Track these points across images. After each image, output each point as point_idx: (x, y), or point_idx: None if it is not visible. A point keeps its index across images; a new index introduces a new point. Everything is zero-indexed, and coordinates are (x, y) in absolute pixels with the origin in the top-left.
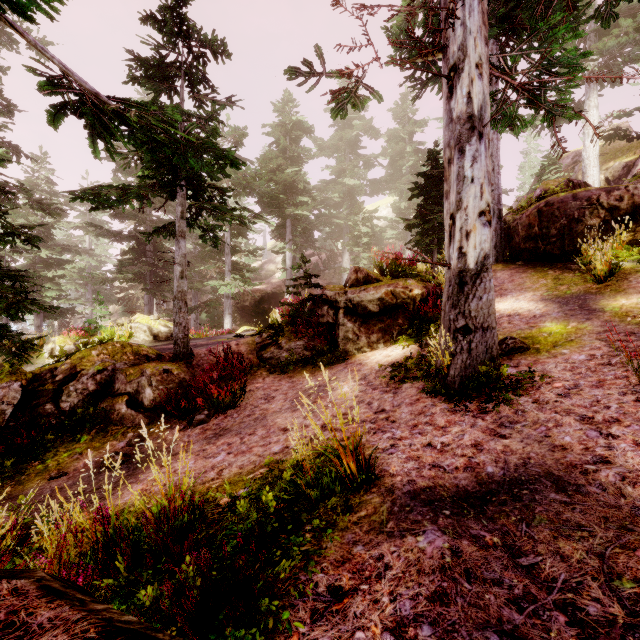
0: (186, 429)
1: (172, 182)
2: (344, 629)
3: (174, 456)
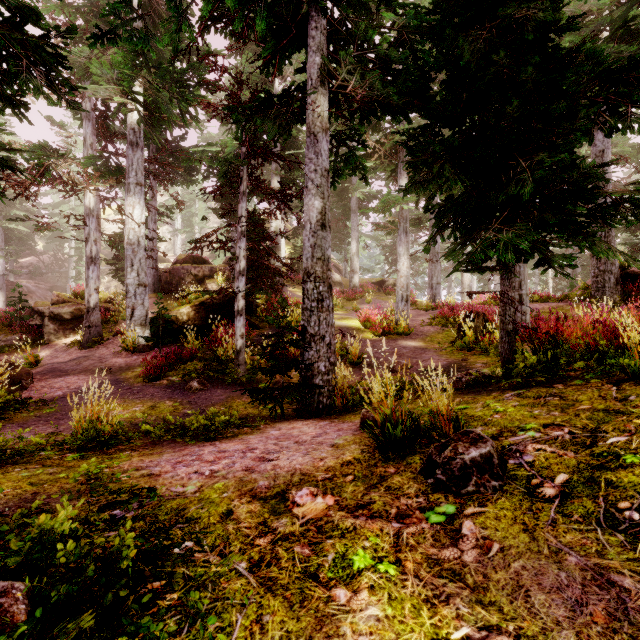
0: None
1: None
2: None
3: None
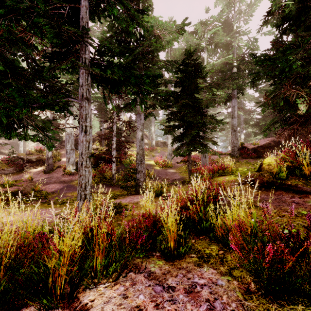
0: None
1: None
2: None
3: None
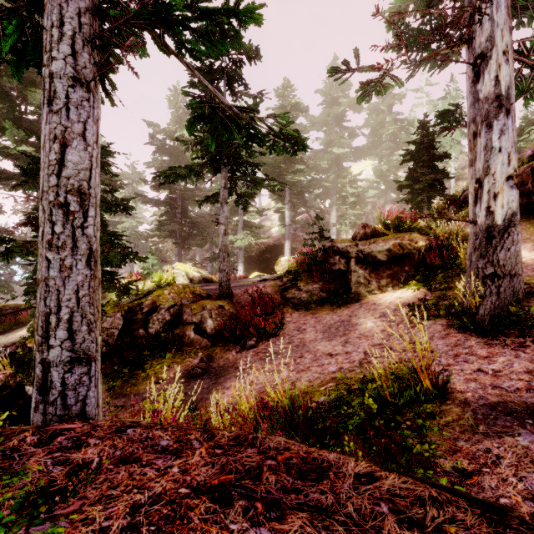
0: (241, 351)
1: (217, 161)
2: (487, 495)
3: (242, 371)
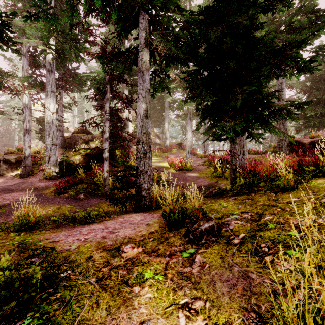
0: None
1: None
2: None
3: None
